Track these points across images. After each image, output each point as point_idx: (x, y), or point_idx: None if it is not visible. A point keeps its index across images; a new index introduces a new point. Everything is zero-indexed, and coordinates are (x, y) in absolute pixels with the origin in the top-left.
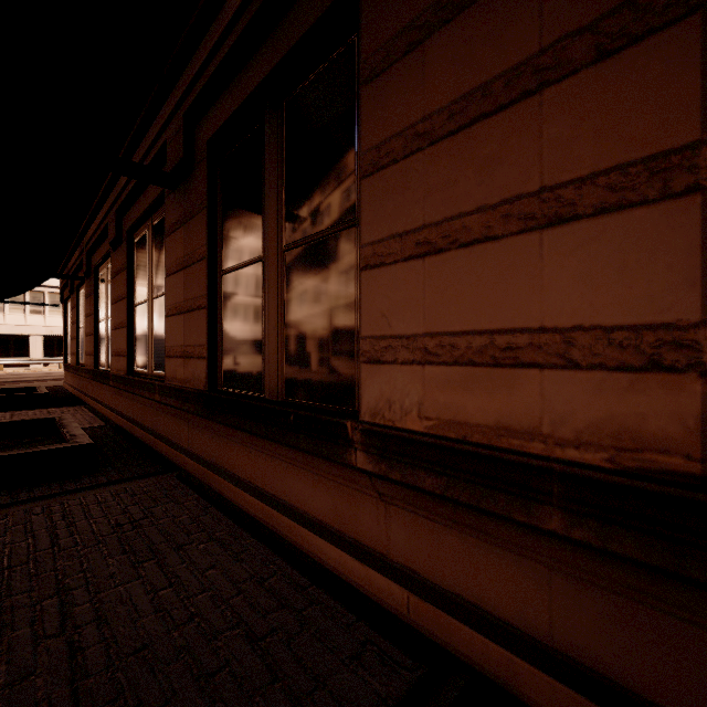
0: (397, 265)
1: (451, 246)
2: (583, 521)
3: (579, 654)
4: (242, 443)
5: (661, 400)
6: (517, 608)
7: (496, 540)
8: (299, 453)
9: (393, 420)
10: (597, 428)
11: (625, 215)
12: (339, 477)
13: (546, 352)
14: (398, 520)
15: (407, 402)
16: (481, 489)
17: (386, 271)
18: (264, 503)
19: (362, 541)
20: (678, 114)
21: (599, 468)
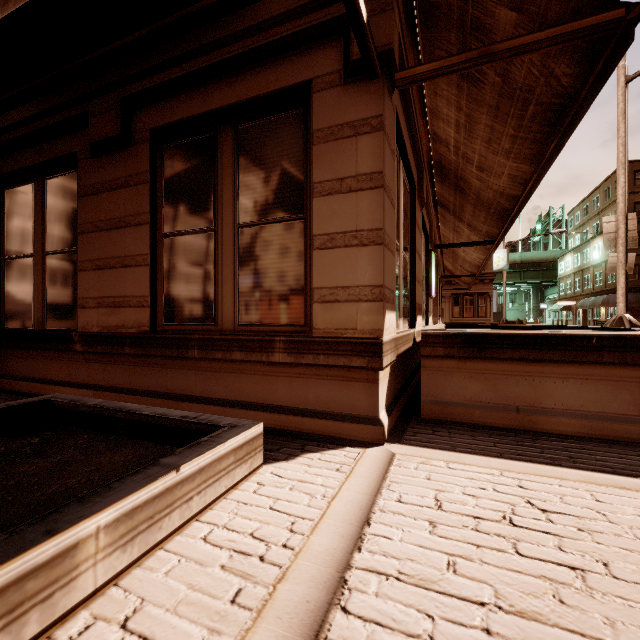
0: (90, 271)
1: (106, 268)
2: (133, 348)
3: (135, 387)
4: (20, 356)
5: (144, 314)
6: (123, 381)
7: (119, 363)
8: (53, 353)
9: (89, 329)
10: (135, 322)
11: (139, 268)
12: (71, 358)
13: (126, 303)
14: (93, 368)
15: (93, 322)
16: (113, 347)
17: (87, 273)
18: (33, 382)
19: (80, 382)
20: (146, 246)
21: (135, 333)
